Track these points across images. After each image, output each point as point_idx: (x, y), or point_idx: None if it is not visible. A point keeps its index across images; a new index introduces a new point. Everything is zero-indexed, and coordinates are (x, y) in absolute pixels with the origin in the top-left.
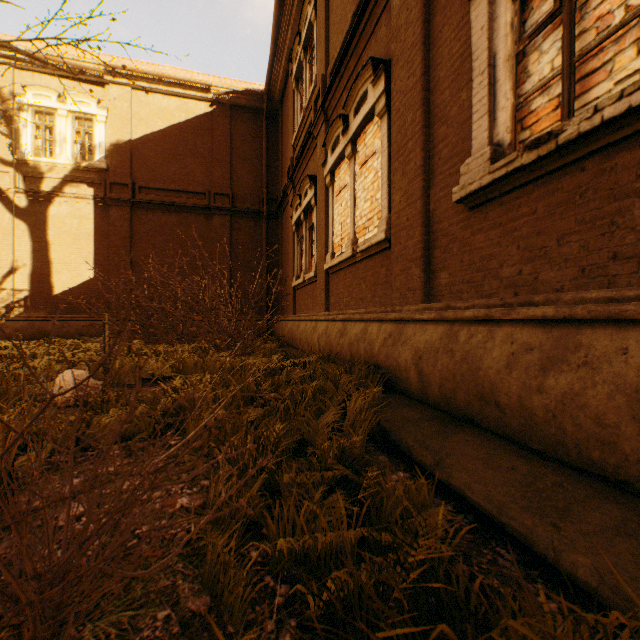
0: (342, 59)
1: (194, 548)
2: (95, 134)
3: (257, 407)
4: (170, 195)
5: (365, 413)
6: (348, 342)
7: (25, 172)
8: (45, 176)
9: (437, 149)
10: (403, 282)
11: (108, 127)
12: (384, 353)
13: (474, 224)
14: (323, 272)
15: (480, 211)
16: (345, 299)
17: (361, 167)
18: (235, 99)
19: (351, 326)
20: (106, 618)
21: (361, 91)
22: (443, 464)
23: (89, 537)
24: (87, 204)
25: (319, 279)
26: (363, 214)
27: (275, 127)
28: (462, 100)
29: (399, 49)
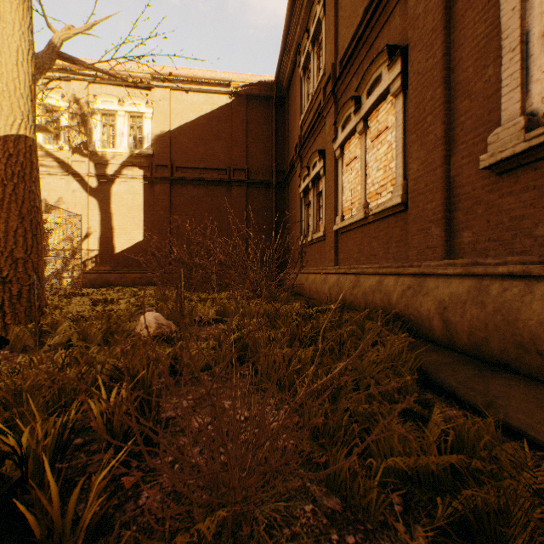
0: (354, 48)
1: (305, 458)
2: (144, 128)
3: (304, 346)
4: (199, 172)
5: (403, 355)
6: (362, 293)
7: (96, 161)
8: (109, 163)
9: (458, 121)
10: (421, 241)
11: (153, 122)
12: (403, 303)
13: (502, 188)
14: (332, 232)
15: (509, 176)
16: (355, 255)
17: (373, 141)
18: (250, 90)
19: (364, 279)
20: (266, 505)
21: (374, 75)
22: (495, 405)
23: (263, 443)
24: (138, 183)
25: (328, 238)
26: (375, 181)
27: (282, 110)
28: (488, 76)
29: (416, 35)
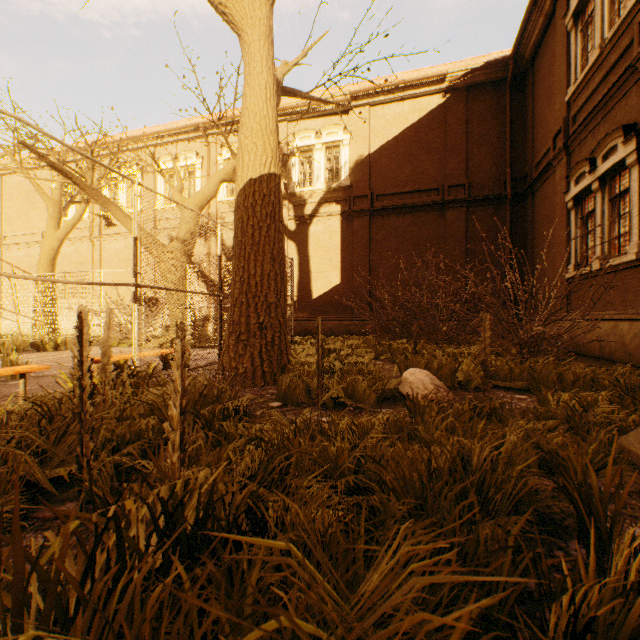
0: None
1: None
2: (341, 157)
3: None
4: (403, 198)
5: None
6: None
7: (294, 202)
8: (307, 202)
9: None
10: None
11: (351, 148)
12: None
13: None
14: None
15: None
16: None
17: None
18: (471, 79)
19: None
20: None
21: None
22: None
23: None
24: (335, 220)
25: None
26: None
27: (520, 93)
28: None
29: None
